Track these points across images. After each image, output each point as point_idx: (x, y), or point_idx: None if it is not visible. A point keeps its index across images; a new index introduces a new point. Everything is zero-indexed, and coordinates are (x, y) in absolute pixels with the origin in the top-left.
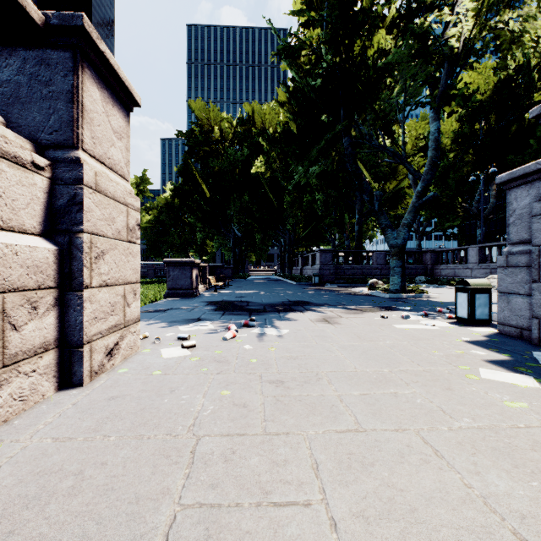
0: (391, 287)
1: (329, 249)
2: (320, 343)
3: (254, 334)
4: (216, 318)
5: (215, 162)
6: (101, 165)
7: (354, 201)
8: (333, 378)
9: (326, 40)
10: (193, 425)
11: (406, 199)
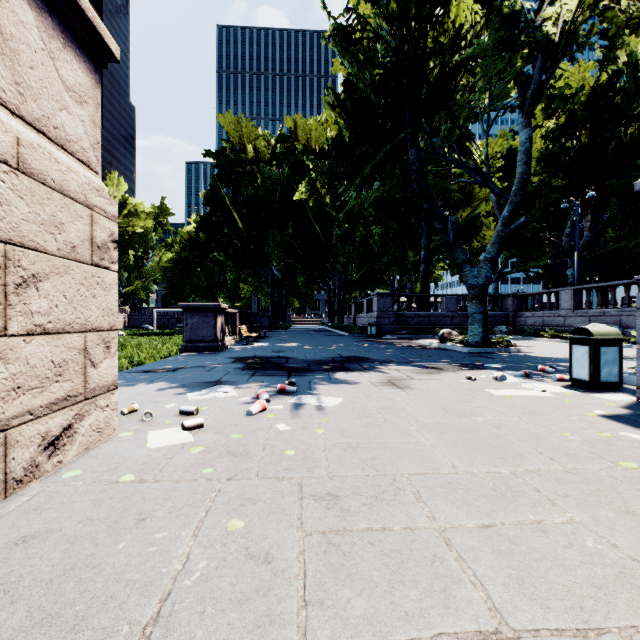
0: (470, 339)
1: (388, 293)
2: (391, 420)
3: (292, 405)
4: (243, 380)
5: (249, 187)
6: (36, 134)
7: (419, 234)
8: (422, 488)
9: (389, 20)
10: (153, 621)
11: (482, 231)
